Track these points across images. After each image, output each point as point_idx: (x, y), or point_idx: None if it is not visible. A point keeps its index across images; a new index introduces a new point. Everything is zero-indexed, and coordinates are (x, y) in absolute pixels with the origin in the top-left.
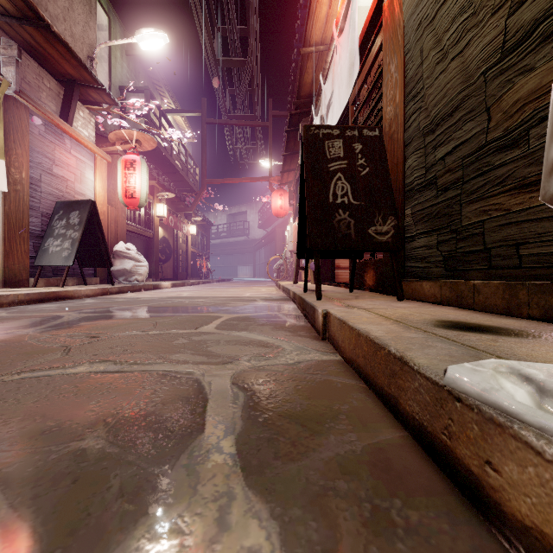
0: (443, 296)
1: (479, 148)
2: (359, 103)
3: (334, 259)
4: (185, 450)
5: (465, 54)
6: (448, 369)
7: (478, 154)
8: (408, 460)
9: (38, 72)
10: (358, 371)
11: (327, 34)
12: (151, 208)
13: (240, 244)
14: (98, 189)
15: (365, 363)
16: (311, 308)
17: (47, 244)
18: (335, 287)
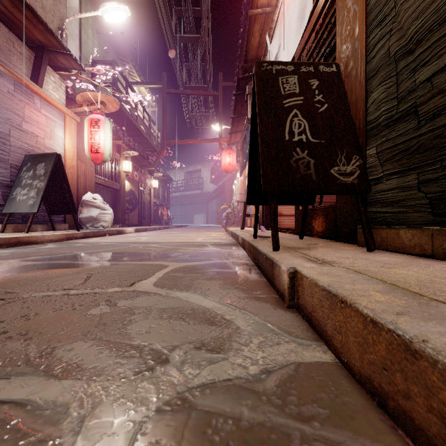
0: (437, 248)
1: None
2: (304, 57)
3: (277, 207)
4: None
5: None
6: None
7: None
8: None
9: (9, 36)
10: (404, 427)
11: None
12: (118, 164)
13: (196, 197)
14: (68, 146)
15: None
16: (267, 259)
17: (15, 193)
18: (280, 233)
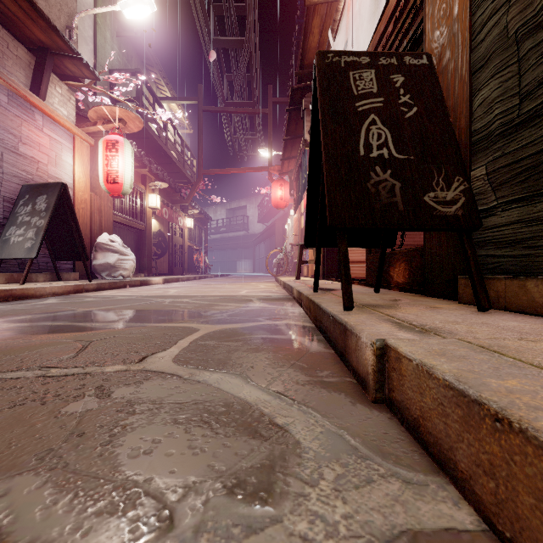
0: None
1: None
2: None
3: None
4: None
5: None
6: None
7: None
8: None
9: (1, 35)
10: None
11: None
12: (143, 199)
13: (240, 239)
14: (78, 174)
15: None
16: (336, 323)
17: (9, 233)
18: None
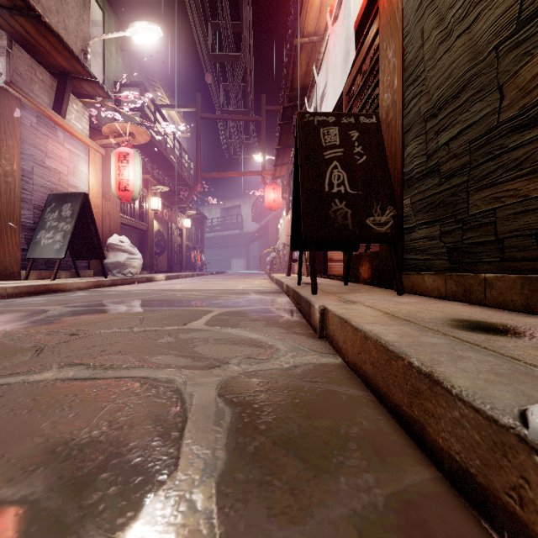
0: (448, 291)
1: (490, 130)
2: (353, 93)
3: (327, 252)
4: (147, 504)
5: (473, 30)
6: (532, 413)
7: (488, 136)
8: (451, 523)
9: (30, 64)
10: (364, 380)
11: (321, 24)
12: (146, 202)
13: (234, 238)
14: (92, 182)
15: (375, 372)
16: (306, 302)
17: (39, 236)
18: (329, 280)
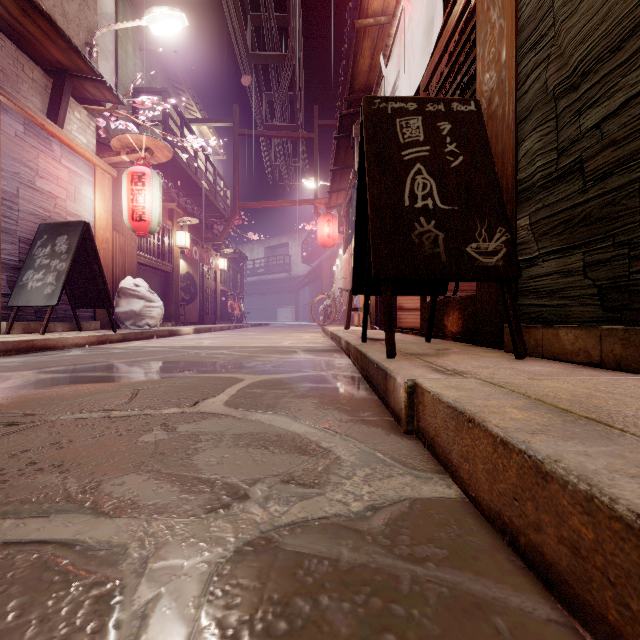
0: (607, 354)
1: None
2: (433, 88)
3: (397, 298)
4: None
5: None
6: None
7: None
8: None
9: (16, 56)
10: (535, 566)
11: None
12: (170, 237)
13: (280, 282)
14: (99, 210)
15: (583, 571)
16: (379, 370)
17: (26, 277)
18: (400, 334)
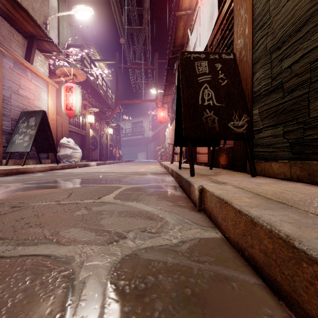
0: (293, 174)
1: None
2: (214, 45)
3: (196, 148)
4: None
5: None
6: None
7: None
8: None
9: (10, 29)
10: (251, 263)
11: (193, 2)
12: (84, 117)
13: (139, 140)
14: (50, 105)
15: (268, 262)
16: (186, 182)
17: (15, 138)
18: (198, 165)
